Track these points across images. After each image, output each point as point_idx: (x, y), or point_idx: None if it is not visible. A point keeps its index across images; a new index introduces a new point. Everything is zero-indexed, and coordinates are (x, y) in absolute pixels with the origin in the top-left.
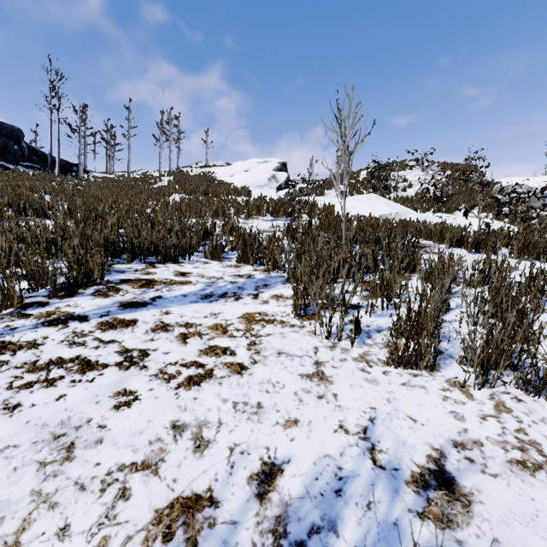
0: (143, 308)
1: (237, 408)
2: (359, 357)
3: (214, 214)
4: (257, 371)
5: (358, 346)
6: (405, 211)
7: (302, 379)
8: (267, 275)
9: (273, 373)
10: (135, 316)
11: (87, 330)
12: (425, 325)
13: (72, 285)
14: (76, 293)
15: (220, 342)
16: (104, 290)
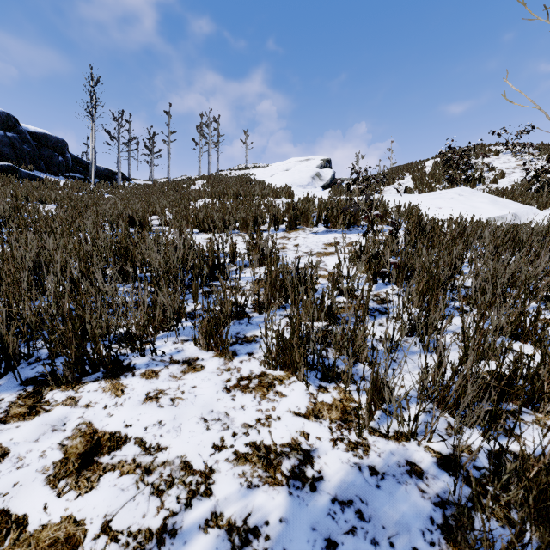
0: None
1: None
2: None
3: (242, 226)
4: None
5: None
6: (526, 211)
7: None
8: (359, 458)
9: None
10: None
11: None
12: None
13: None
14: None
15: None
16: None
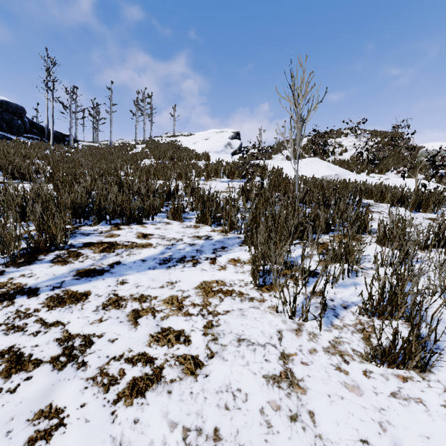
0: (99, 276)
1: (187, 440)
2: (330, 347)
3: (178, 177)
4: (214, 370)
5: (326, 329)
6: (344, 173)
7: (268, 383)
8: (225, 236)
9: (233, 374)
10: (89, 288)
11: (33, 308)
12: (401, 305)
13: (33, 251)
14: (35, 260)
15: (174, 322)
16: (65, 255)
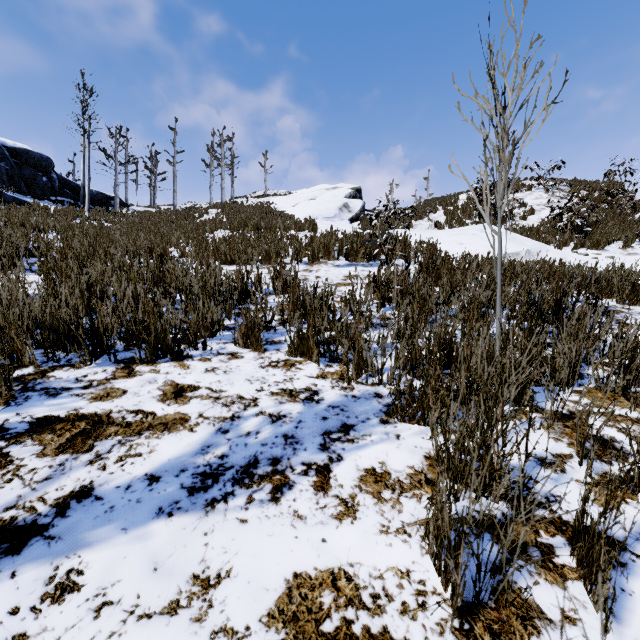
0: (6, 560)
1: None
2: None
3: (265, 259)
4: None
5: None
6: (540, 248)
7: None
8: (347, 392)
9: None
10: None
11: None
12: None
13: None
14: None
15: None
16: None
